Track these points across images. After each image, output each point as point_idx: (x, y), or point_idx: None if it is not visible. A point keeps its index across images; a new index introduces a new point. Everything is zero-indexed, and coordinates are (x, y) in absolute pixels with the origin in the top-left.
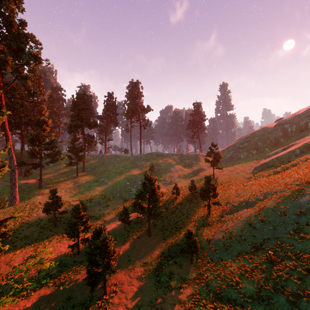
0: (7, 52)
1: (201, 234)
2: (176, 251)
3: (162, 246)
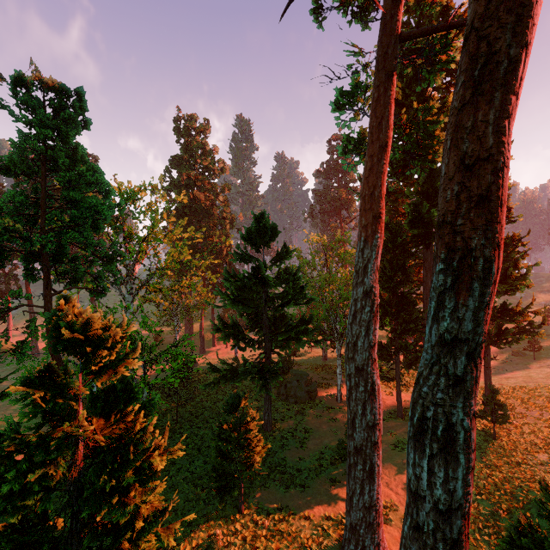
0: (355, 199)
1: (549, 348)
2: (518, 352)
3: (503, 351)
